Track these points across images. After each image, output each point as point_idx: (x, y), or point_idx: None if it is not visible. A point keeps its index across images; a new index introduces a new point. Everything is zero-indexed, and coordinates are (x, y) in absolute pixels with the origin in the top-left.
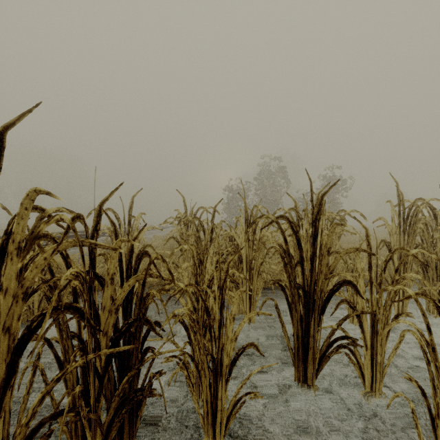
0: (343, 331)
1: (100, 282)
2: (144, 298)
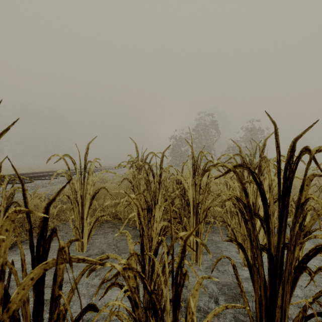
0: (319, 305)
1: None
2: (56, 300)
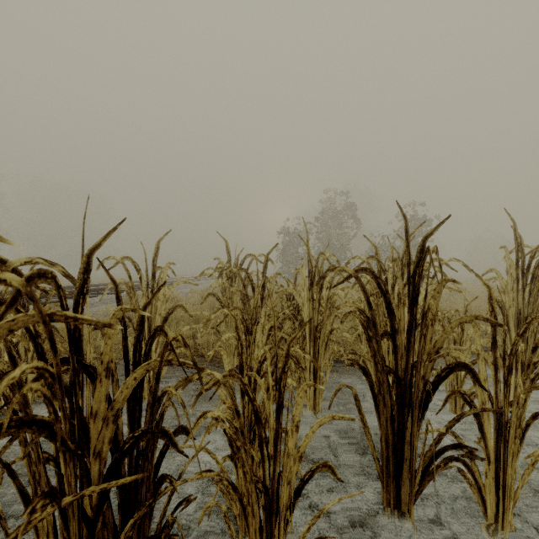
0: (454, 437)
1: (90, 375)
2: (159, 399)
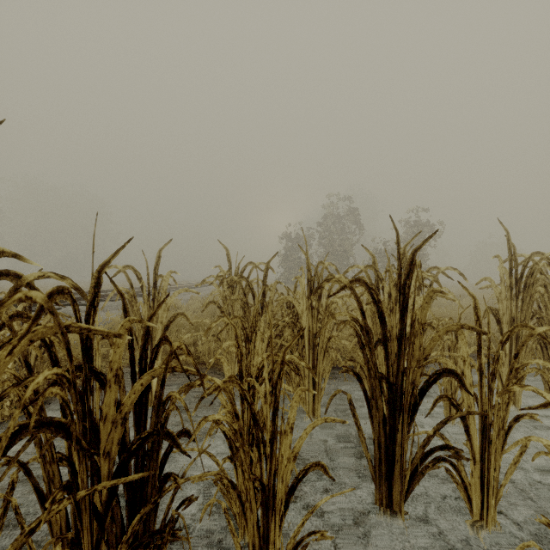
0: (442, 438)
1: (100, 381)
2: (164, 403)
